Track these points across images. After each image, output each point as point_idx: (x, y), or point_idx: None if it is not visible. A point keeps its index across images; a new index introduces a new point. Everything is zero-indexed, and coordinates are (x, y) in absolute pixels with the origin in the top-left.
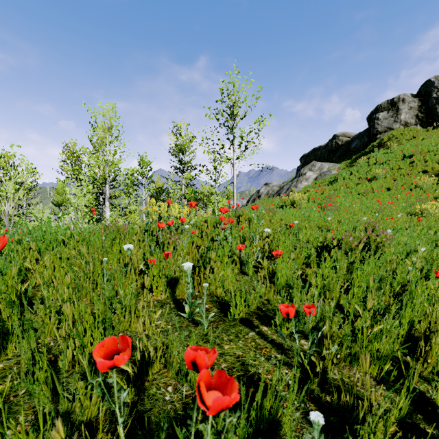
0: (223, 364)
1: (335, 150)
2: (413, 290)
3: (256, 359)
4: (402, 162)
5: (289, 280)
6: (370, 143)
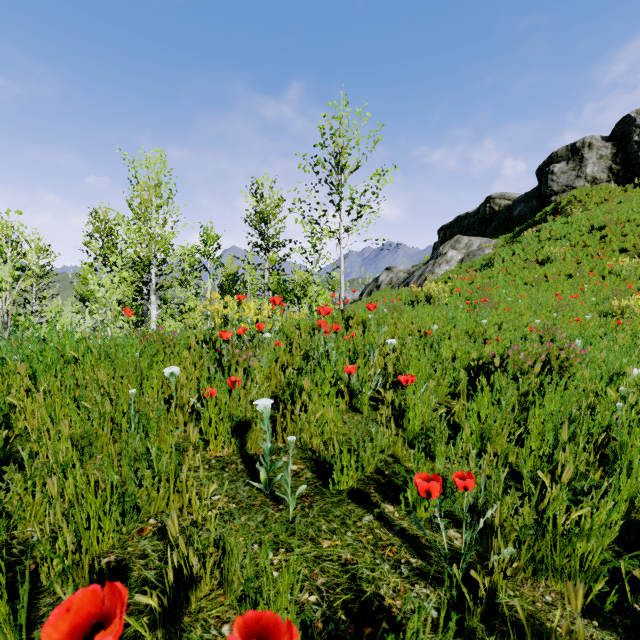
0: (319, 578)
1: (489, 219)
2: (627, 441)
3: (375, 568)
4: (589, 237)
5: (428, 424)
6: (541, 208)
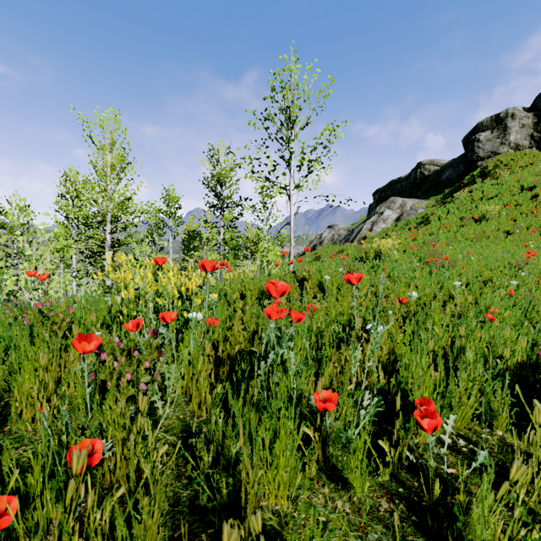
0: None
1: (419, 183)
2: None
3: None
4: (520, 197)
5: None
6: (468, 172)
